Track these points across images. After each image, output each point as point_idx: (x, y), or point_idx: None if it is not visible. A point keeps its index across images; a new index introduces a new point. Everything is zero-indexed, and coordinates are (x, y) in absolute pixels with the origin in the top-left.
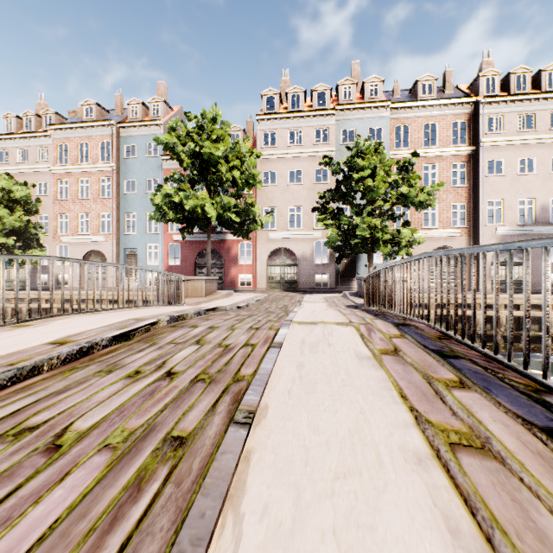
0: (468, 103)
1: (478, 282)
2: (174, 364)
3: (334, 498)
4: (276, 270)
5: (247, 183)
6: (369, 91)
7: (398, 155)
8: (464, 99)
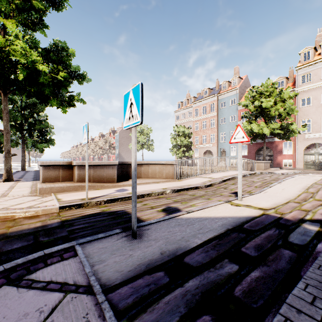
0: None
1: None
2: (265, 178)
3: (292, 184)
4: (310, 157)
5: (287, 114)
6: None
7: None
8: None
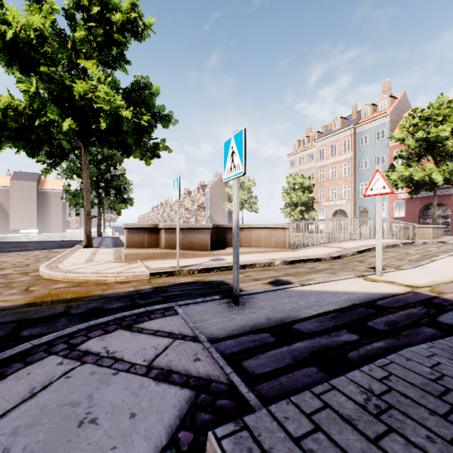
0: None
1: None
2: (429, 250)
3: None
4: None
5: None
6: None
7: None
8: None
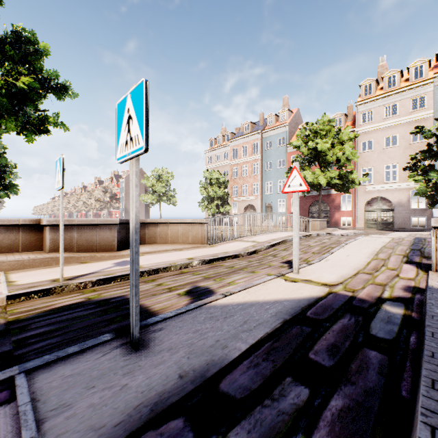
0: None
1: None
2: (324, 241)
3: (358, 249)
4: (372, 214)
5: (347, 159)
6: None
7: None
8: None
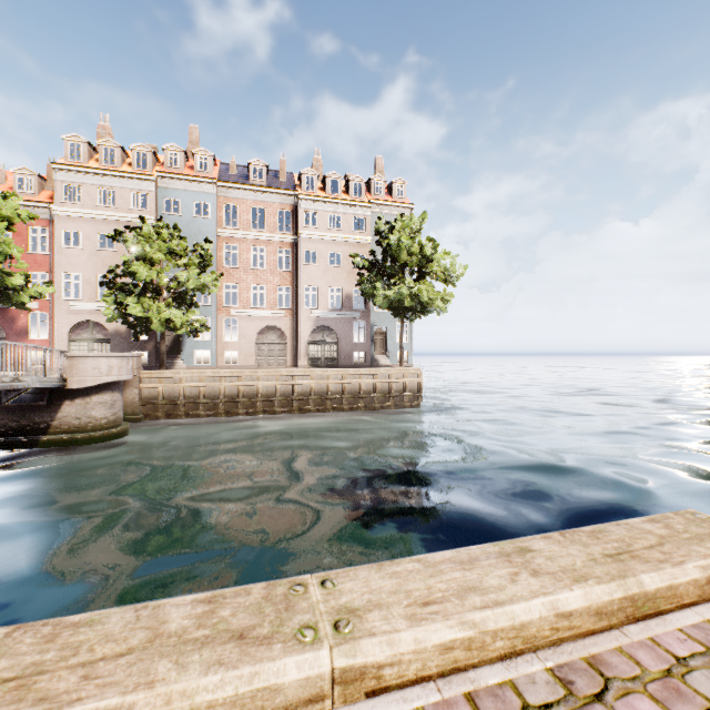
0: (292, 195)
1: (298, 359)
2: None
3: None
4: (82, 347)
5: None
6: (198, 163)
7: (228, 234)
8: (288, 191)
